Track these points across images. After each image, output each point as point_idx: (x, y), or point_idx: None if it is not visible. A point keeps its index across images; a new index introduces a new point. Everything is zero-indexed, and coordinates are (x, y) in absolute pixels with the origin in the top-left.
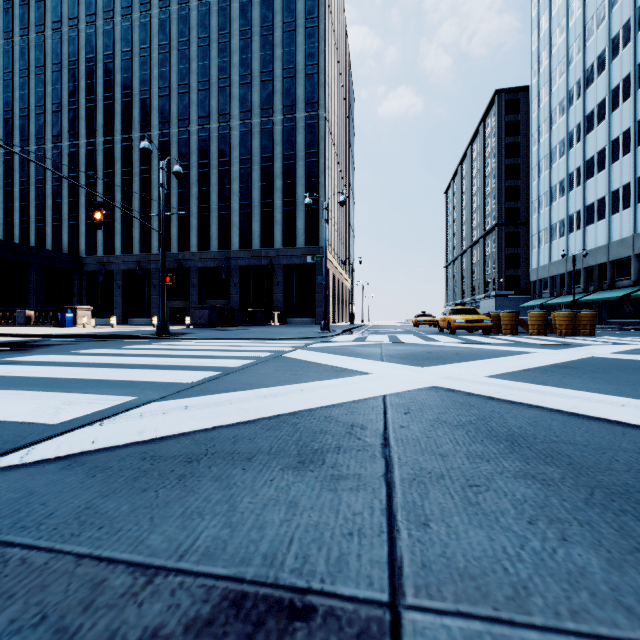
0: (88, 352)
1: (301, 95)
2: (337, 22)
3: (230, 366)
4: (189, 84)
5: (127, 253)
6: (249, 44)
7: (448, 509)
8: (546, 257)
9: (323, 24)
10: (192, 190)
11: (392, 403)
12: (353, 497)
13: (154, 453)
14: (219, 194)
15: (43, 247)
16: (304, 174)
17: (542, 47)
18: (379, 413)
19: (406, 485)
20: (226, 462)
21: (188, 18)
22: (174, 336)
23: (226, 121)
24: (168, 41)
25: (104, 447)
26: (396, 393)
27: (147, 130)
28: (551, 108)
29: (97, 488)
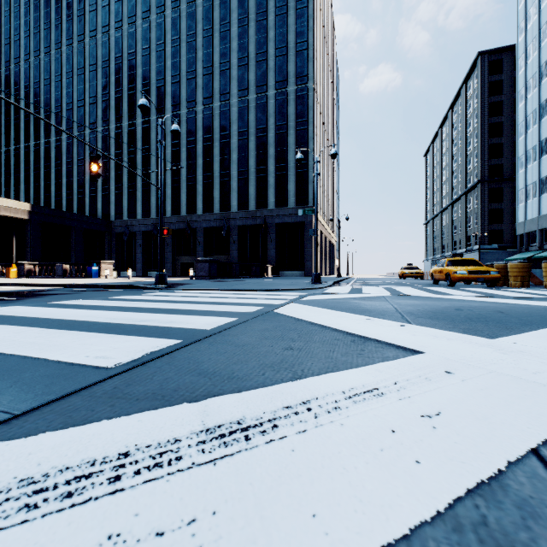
0: (66, 303)
1: (292, 70)
2: (324, 4)
3: (200, 328)
4: (196, 70)
5: (146, 217)
6: (246, 30)
7: None
8: (534, 210)
9: (312, 4)
10: (198, 161)
11: None
12: None
13: None
14: (220, 163)
15: (83, 214)
16: (294, 141)
17: (530, 3)
18: None
19: None
20: None
21: (195, 14)
22: (171, 286)
23: (226, 99)
24: (179, 36)
25: None
26: None
27: (162, 113)
28: (540, 62)
29: None
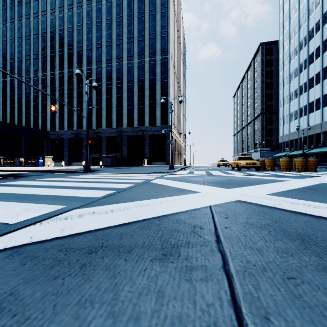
0: (46, 179)
1: (158, 47)
2: (177, 9)
3: (121, 187)
4: (101, 43)
5: (70, 129)
6: (132, 22)
7: (279, 301)
8: (287, 130)
9: (170, 10)
10: (103, 97)
11: (216, 211)
12: (204, 287)
13: (68, 246)
14: (117, 99)
15: (29, 126)
16: (160, 88)
17: (285, 20)
18: (209, 217)
19: (241, 276)
20: (114, 254)
21: (101, 9)
22: (93, 171)
23: (120, 61)
24: (91, 21)
25: (38, 240)
26: (217, 204)
27: (80, 67)
28: (290, 51)
29: (23, 275)
